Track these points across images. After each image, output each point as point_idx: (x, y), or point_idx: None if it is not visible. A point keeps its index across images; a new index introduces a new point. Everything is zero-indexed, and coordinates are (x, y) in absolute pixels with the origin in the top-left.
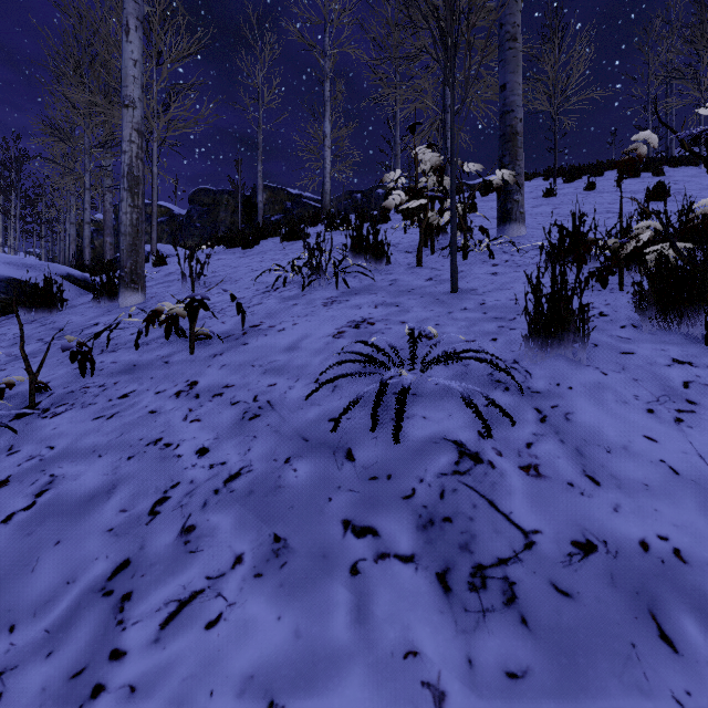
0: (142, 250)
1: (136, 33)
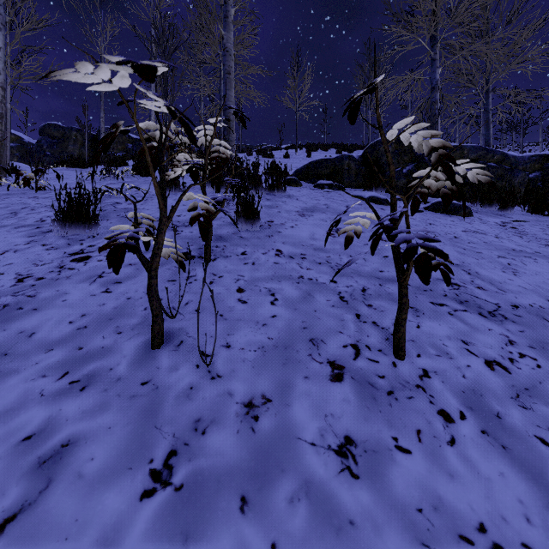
0: (4, 155)
1: (1, 32)
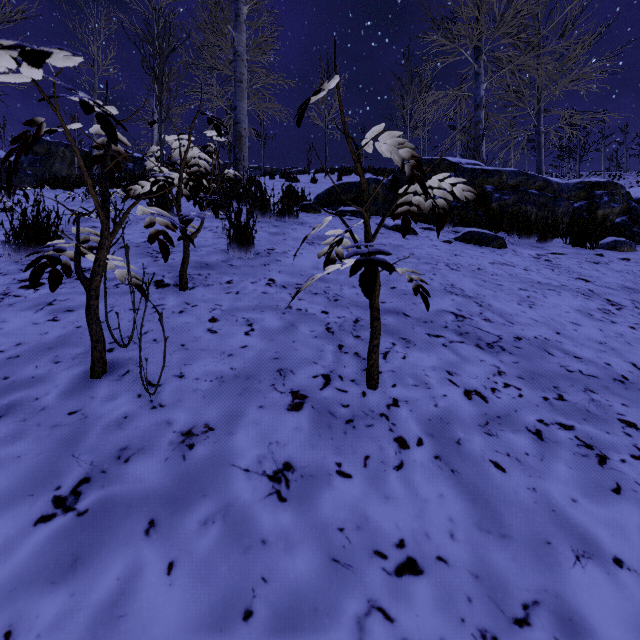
0: None
1: None
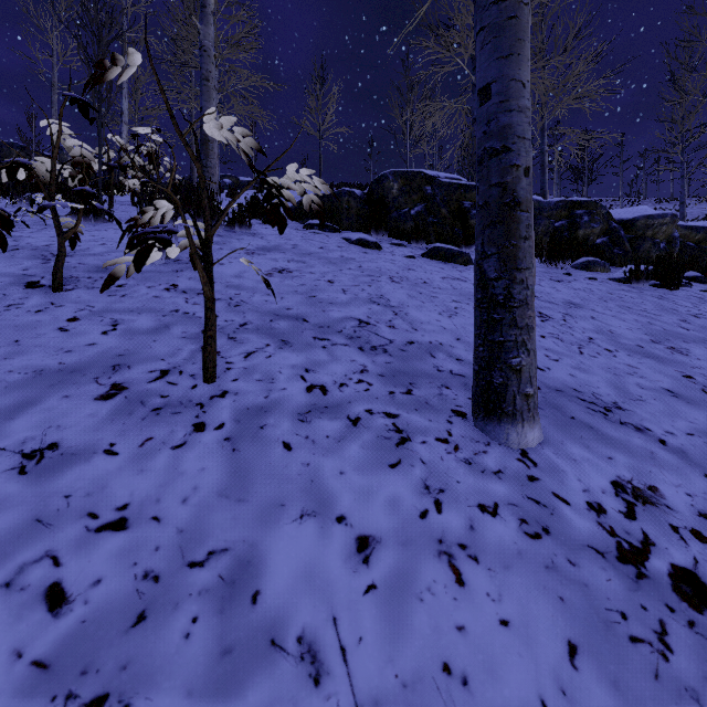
0: None
1: None
